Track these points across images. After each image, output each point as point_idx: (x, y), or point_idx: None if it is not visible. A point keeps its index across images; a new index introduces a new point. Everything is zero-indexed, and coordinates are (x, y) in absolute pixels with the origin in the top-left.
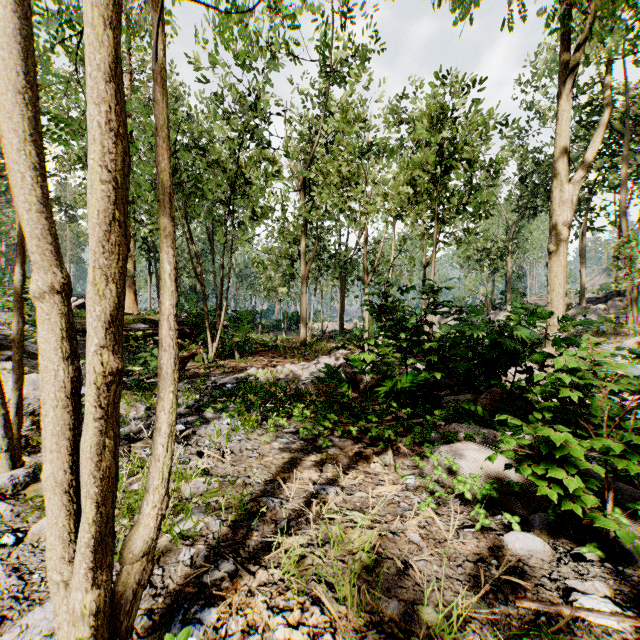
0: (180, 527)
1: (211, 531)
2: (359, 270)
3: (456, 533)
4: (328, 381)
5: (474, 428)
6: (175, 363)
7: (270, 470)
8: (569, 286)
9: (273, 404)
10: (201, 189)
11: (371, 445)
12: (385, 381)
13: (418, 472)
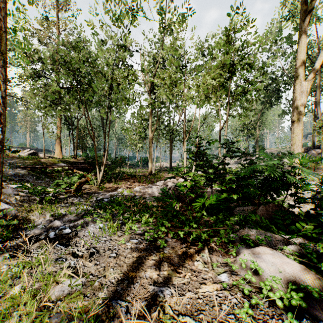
0: None
1: None
2: (180, 135)
3: None
4: (164, 200)
5: (261, 232)
6: None
7: (122, 269)
8: (286, 144)
9: (129, 213)
10: (91, 87)
11: (193, 244)
12: (199, 199)
13: (229, 269)
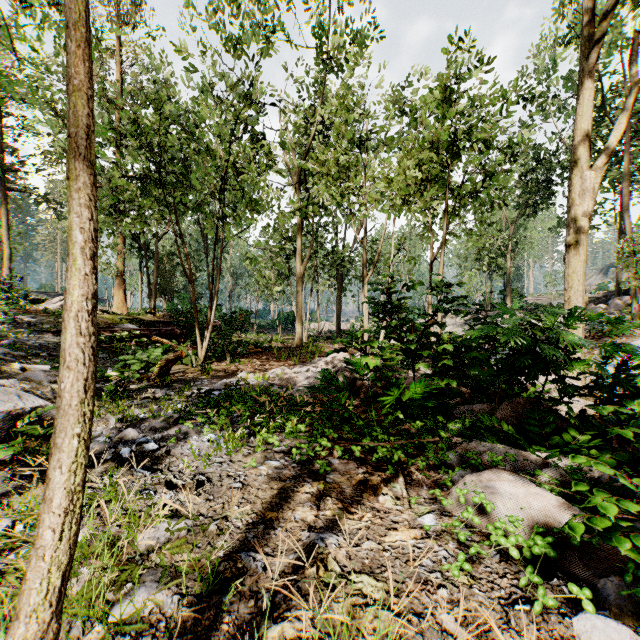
0: (121, 610)
1: (164, 615)
2: (356, 269)
3: (504, 613)
4: (326, 391)
5: (499, 447)
6: (86, 388)
7: (254, 507)
8: None
9: (263, 416)
10: (188, 178)
11: (377, 469)
12: (391, 389)
13: (438, 508)
